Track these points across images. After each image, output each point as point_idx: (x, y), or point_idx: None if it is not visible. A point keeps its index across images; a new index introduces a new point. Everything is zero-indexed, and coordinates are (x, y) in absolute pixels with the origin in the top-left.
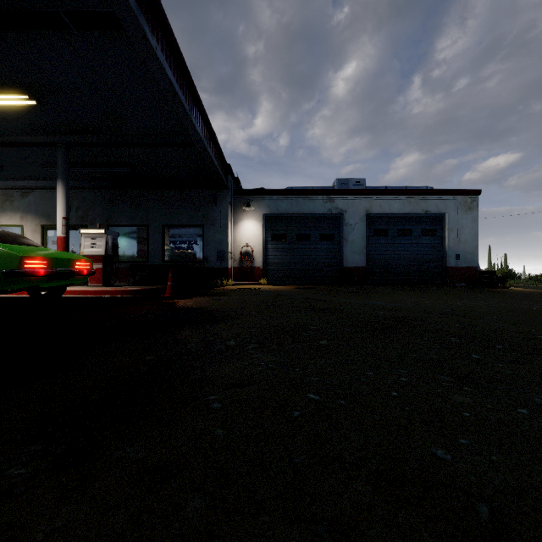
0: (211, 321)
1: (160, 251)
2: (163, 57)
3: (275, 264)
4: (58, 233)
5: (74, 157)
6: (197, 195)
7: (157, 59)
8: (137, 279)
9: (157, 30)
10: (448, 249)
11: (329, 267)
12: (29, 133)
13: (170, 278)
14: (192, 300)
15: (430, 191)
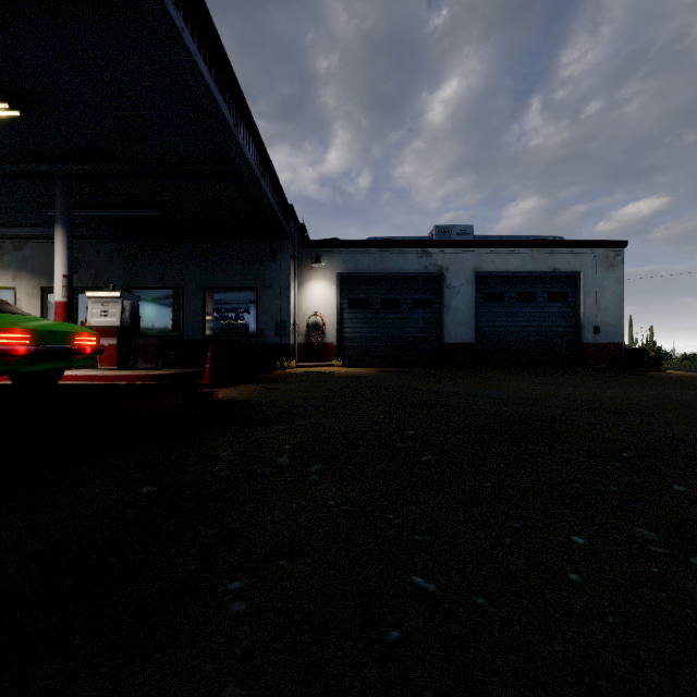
0: (259, 422)
1: (199, 323)
2: (194, 44)
3: (353, 340)
4: (56, 297)
5: (81, 195)
6: (249, 247)
7: (184, 47)
8: (169, 359)
9: (184, 5)
10: (583, 319)
11: (426, 343)
12: (16, 160)
13: (209, 358)
14: (238, 389)
15: (560, 243)
